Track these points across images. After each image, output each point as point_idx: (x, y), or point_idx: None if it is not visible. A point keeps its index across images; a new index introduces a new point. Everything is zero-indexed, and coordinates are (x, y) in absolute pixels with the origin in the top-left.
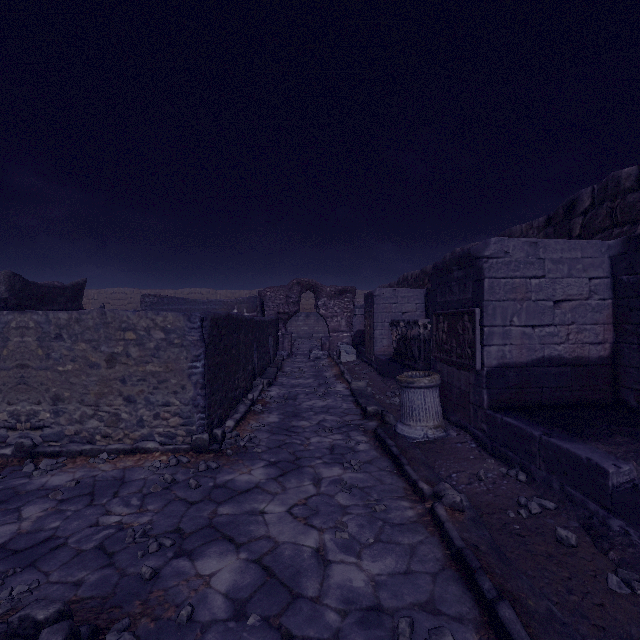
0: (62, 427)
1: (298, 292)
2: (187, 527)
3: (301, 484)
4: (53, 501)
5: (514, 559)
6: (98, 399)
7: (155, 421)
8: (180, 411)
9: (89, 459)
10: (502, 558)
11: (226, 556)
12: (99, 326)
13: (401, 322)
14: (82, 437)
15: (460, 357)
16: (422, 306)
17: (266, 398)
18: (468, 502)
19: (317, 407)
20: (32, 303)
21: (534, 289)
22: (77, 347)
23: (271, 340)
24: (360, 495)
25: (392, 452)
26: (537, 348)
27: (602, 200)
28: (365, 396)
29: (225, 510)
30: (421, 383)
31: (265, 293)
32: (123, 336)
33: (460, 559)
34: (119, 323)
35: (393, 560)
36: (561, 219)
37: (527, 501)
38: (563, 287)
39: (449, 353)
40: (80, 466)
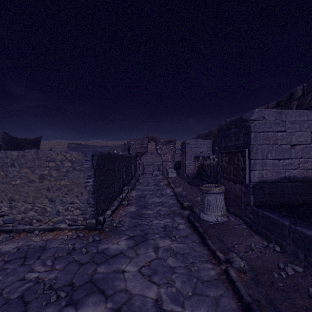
0: (14, 215)
1: (147, 142)
2: (77, 282)
3: (147, 251)
4: (1, 262)
5: (283, 310)
6: (34, 200)
7: (66, 212)
8: (80, 206)
9: (28, 234)
10: (277, 311)
11: (98, 305)
12: (35, 159)
13: (200, 157)
14: (25, 221)
15: (236, 176)
16: (210, 148)
17: (129, 197)
18: (248, 266)
19: (156, 202)
20: (14, 147)
21: (279, 138)
22: (22, 171)
23: (133, 166)
24: (182, 259)
25: (199, 231)
26: (281, 172)
27: (308, 92)
28: (182, 196)
29: (101, 269)
30: (214, 191)
31: (130, 142)
32: (48, 165)
33: (249, 311)
34: (46, 157)
35: (205, 310)
36: (285, 102)
37: (284, 266)
38: (296, 137)
39: (229, 174)
40: (22, 238)
